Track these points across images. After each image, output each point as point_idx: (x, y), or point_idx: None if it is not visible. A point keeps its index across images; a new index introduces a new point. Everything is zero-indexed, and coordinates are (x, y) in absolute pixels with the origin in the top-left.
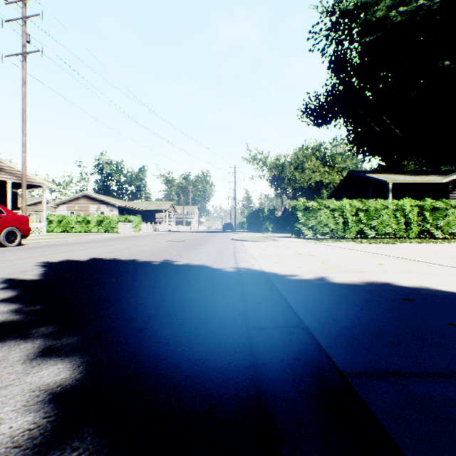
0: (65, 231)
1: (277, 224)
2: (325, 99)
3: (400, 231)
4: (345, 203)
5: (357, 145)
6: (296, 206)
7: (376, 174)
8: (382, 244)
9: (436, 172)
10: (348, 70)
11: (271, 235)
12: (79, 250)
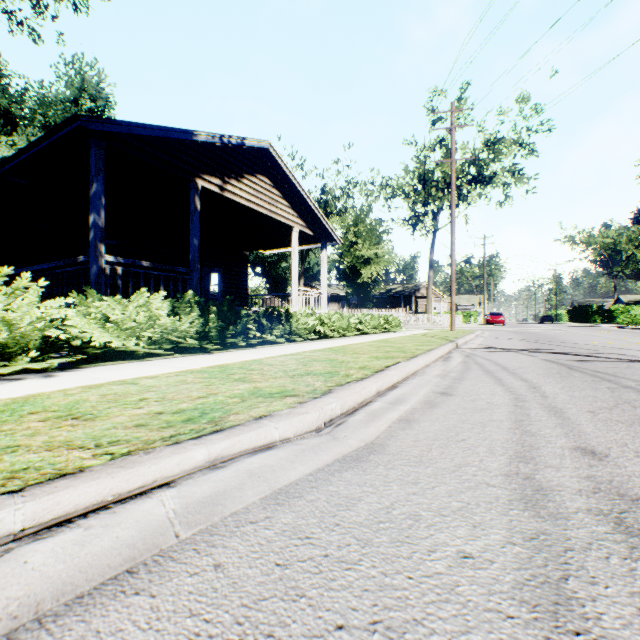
0: None
1: (605, 316)
2: None
3: None
4: None
5: None
6: (616, 310)
7: None
8: None
9: None
10: None
11: None
12: None
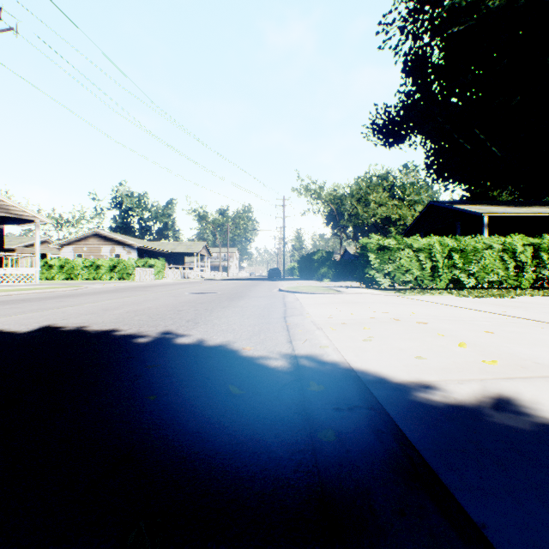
0: (69, 278)
1: (336, 269)
2: (398, 111)
3: (509, 279)
4: (434, 241)
5: (437, 171)
6: (367, 246)
7: (466, 206)
8: (496, 298)
9: (542, 203)
10: (427, 73)
11: (331, 284)
12: (46, 309)
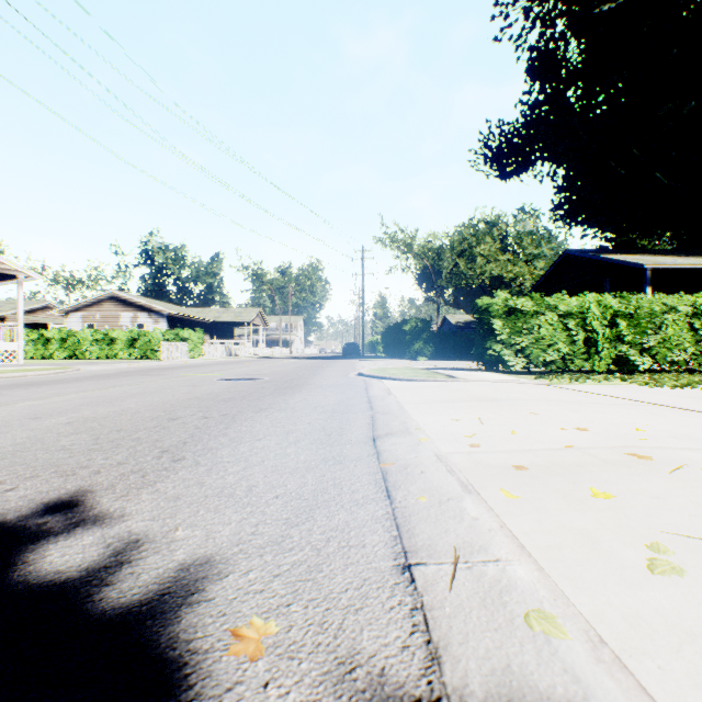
0: (74, 356)
1: (433, 344)
2: (519, 128)
3: None
4: (590, 301)
5: (569, 211)
6: (491, 308)
7: (618, 255)
8: None
9: None
10: (560, 75)
11: (430, 364)
12: None
